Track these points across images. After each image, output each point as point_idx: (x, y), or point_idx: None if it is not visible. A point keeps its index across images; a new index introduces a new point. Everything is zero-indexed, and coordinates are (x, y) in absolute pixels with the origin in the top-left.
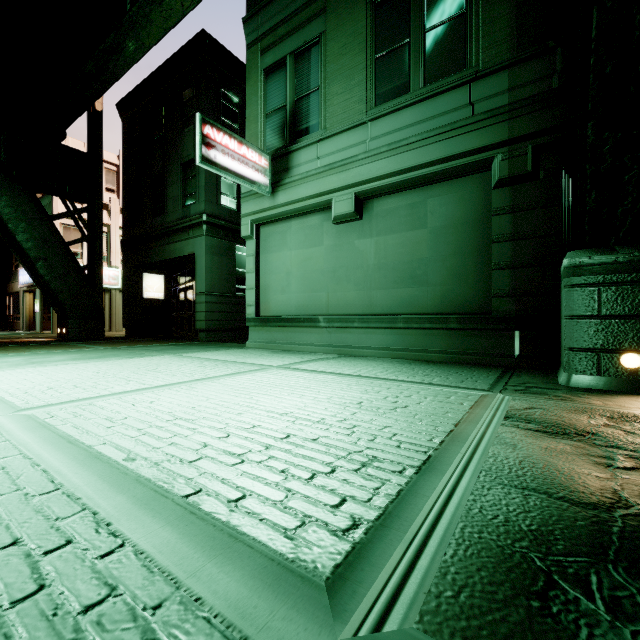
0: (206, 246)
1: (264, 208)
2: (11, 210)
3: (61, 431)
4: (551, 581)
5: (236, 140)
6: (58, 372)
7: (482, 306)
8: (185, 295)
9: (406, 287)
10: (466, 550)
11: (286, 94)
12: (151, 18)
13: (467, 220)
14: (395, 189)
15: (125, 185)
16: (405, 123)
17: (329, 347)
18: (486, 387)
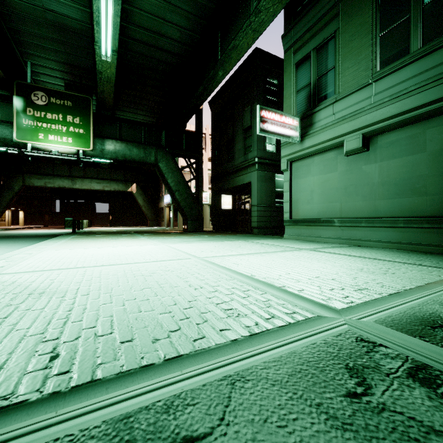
0: (257, 177)
1: (295, 151)
2: (166, 168)
3: (221, 265)
4: (441, 326)
5: (278, 114)
6: (199, 245)
7: None
8: (244, 206)
9: (406, 197)
10: (403, 315)
11: (310, 76)
12: (231, 56)
13: None
14: (396, 127)
15: (212, 146)
16: (405, 78)
17: (342, 239)
18: None
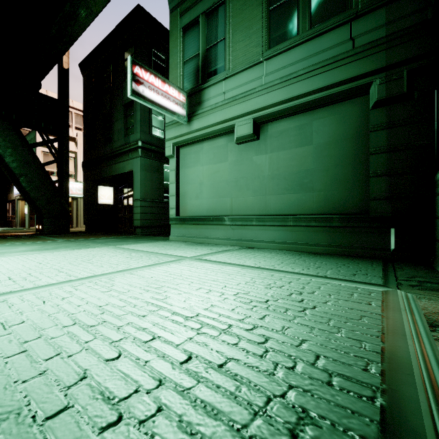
0: (141, 165)
1: (182, 133)
2: (1, 139)
3: None
4: None
5: (160, 79)
6: (8, 262)
7: (360, 208)
8: (127, 201)
9: (295, 193)
10: None
11: (199, 45)
12: None
13: (347, 137)
14: (286, 114)
15: (85, 122)
16: (294, 59)
17: (232, 240)
18: (380, 281)
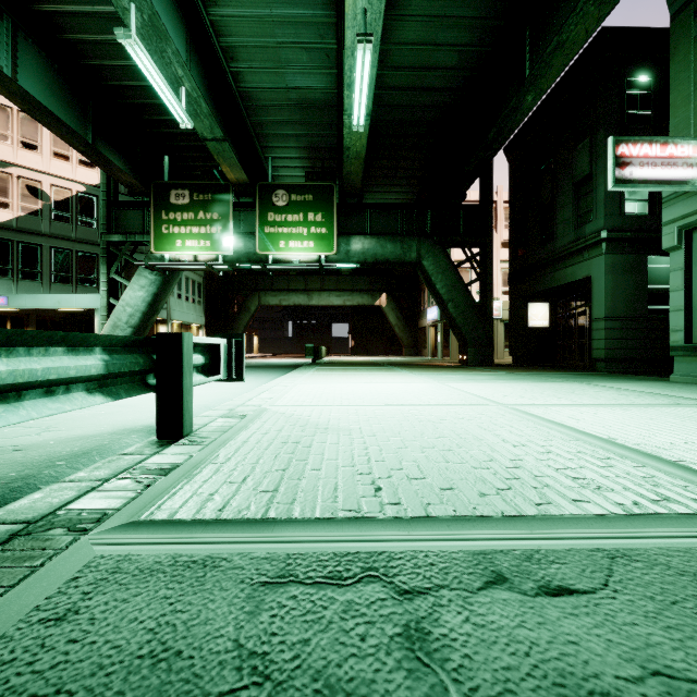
0: (605, 266)
1: None
2: (433, 267)
3: (545, 418)
4: None
5: (658, 143)
6: (496, 387)
7: None
8: (574, 322)
9: None
10: None
11: None
12: (551, 64)
13: None
14: None
15: (511, 221)
16: None
17: None
18: None
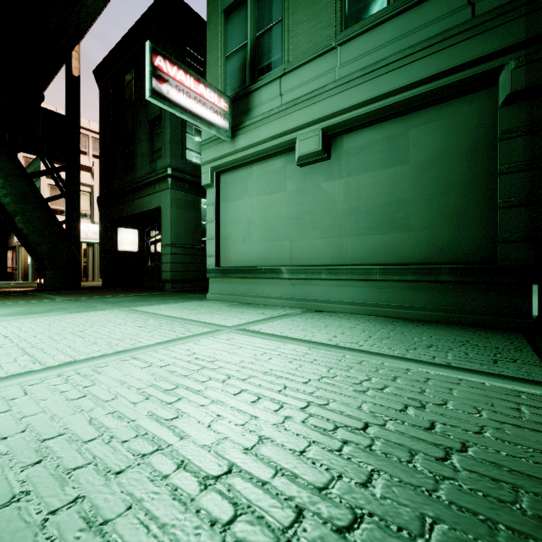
0: (171, 199)
1: (224, 154)
2: None
3: None
4: None
5: (192, 77)
6: None
7: (482, 254)
8: (155, 247)
9: (382, 233)
10: None
11: (247, 32)
12: None
13: (462, 150)
14: (370, 120)
15: (101, 146)
16: (383, 41)
17: (293, 301)
18: None
